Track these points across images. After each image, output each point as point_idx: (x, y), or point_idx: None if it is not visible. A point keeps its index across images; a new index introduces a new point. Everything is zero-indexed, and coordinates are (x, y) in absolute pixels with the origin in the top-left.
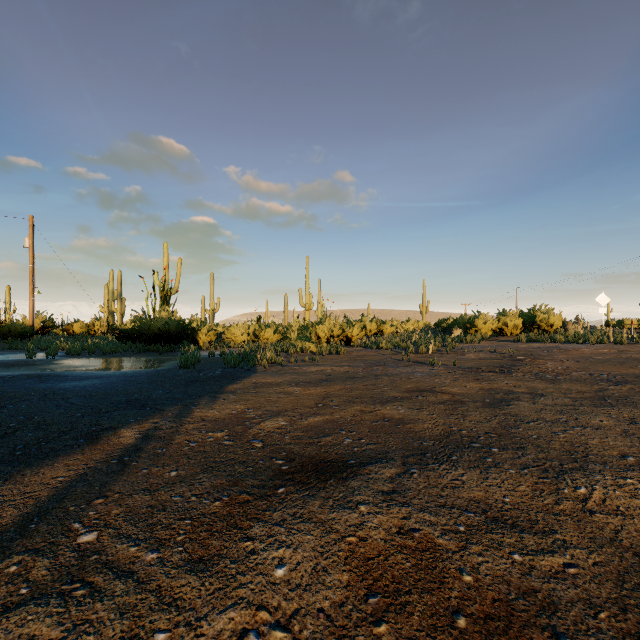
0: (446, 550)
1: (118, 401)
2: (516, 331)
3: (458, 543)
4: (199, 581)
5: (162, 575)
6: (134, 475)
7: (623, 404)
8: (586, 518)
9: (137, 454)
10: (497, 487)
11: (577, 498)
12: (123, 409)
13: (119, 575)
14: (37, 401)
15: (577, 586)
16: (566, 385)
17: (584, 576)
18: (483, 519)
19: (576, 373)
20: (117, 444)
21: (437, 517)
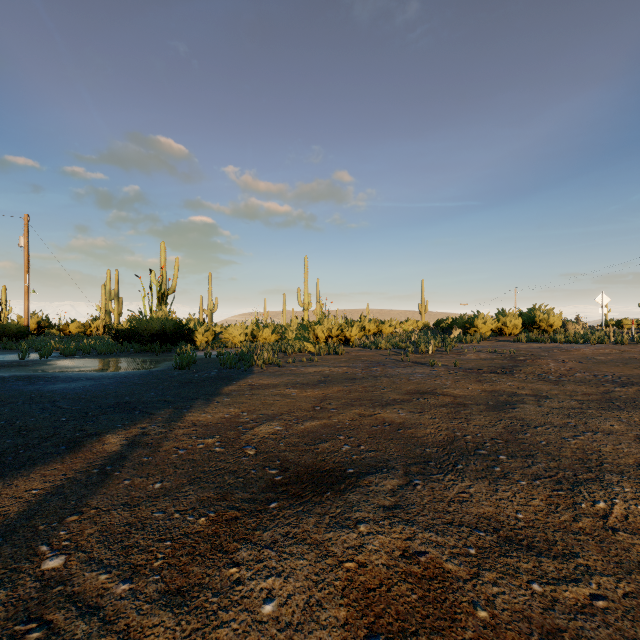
0: (456, 578)
1: (107, 404)
2: (516, 331)
3: (469, 569)
4: (174, 619)
5: (132, 611)
6: (115, 487)
7: (632, 407)
8: (609, 538)
9: (121, 463)
10: (508, 501)
11: (596, 514)
12: (111, 413)
13: (83, 612)
14: (22, 404)
15: (608, 624)
16: (571, 387)
17: (615, 611)
18: (495, 539)
19: (580, 374)
20: (101, 452)
21: (444, 537)
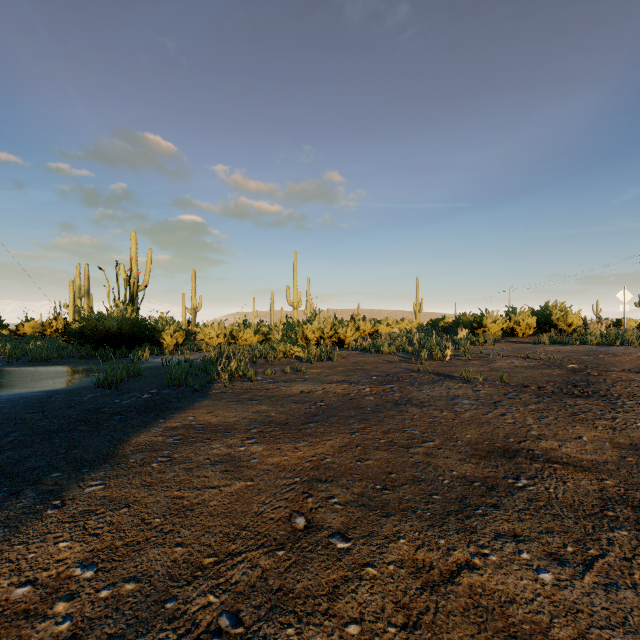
0: None
1: None
2: (529, 331)
3: None
4: None
5: None
6: None
7: None
8: None
9: None
10: None
11: None
12: None
13: None
14: None
15: None
16: None
17: None
18: None
19: None
20: None
21: None
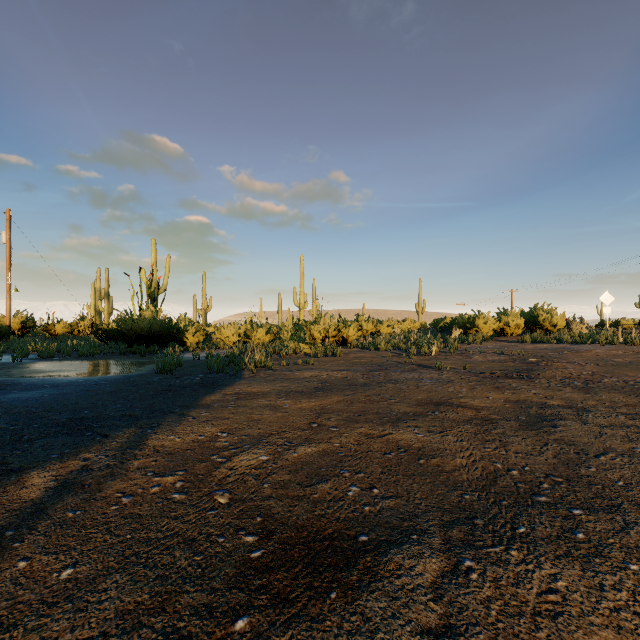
0: None
1: (57, 421)
2: (518, 331)
3: None
4: None
5: None
6: None
7: None
8: None
9: (31, 522)
10: (633, 615)
11: None
12: (54, 435)
13: None
14: None
15: None
16: (606, 395)
17: None
18: None
19: (608, 379)
20: (12, 501)
21: None
